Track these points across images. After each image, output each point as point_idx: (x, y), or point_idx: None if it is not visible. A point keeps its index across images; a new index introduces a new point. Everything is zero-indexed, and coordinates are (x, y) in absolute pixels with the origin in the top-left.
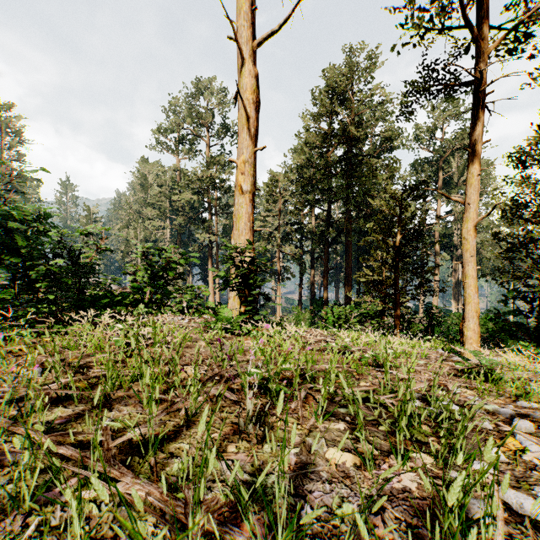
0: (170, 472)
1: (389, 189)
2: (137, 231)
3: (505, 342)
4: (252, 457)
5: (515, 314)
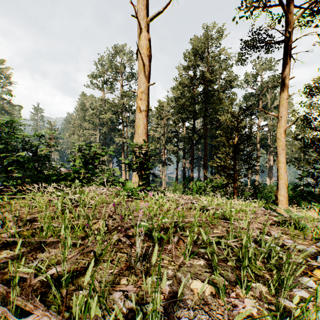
0: (76, 302)
1: (230, 109)
2: (79, 136)
3: (300, 203)
4: (138, 288)
5: (307, 186)
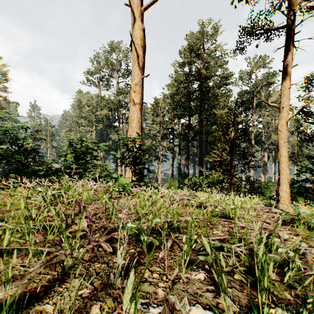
0: None
1: (227, 103)
2: (76, 133)
3: (296, 199)
4: None
5: (305, 181)
